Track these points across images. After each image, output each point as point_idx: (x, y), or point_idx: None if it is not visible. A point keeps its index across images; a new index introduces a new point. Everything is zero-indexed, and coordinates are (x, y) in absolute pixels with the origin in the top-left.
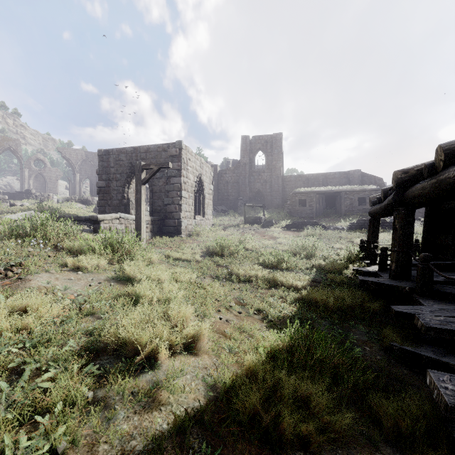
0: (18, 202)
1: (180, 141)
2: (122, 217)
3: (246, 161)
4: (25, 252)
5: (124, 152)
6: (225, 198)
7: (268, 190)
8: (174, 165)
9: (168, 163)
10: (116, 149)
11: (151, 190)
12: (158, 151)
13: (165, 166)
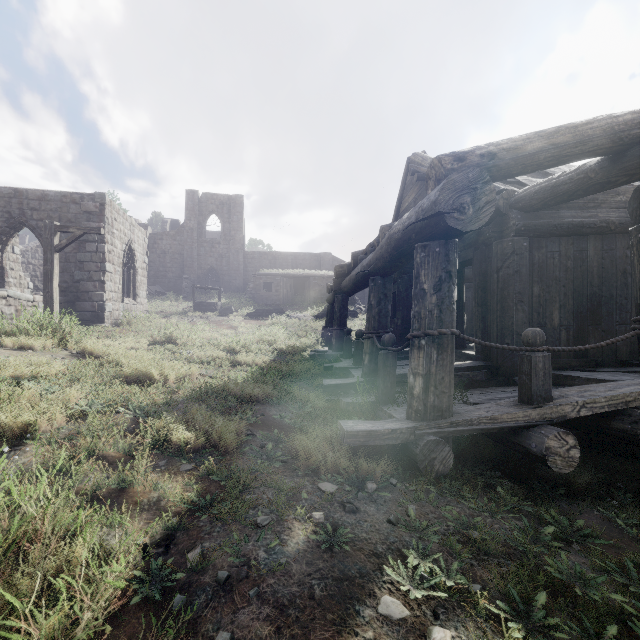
0: None
1: (102, 194)
2: (11, 296)
3: (193, 225)
4: None
5: None
6: (160, 275)
7: (225, 268)
8: (92, 225)
9: (98, 229)
10: None
11: None
12: (63, 202)
13: (94, 232)
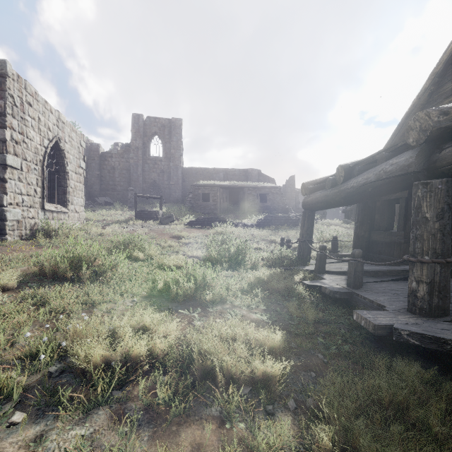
0: None
1: (1, 61)
2: None
3: (139, 144)
4: None
5: None
6: (110, 188)
7: (166, 182)
8: None
9: None
10: None
11: None
12: None
13: None
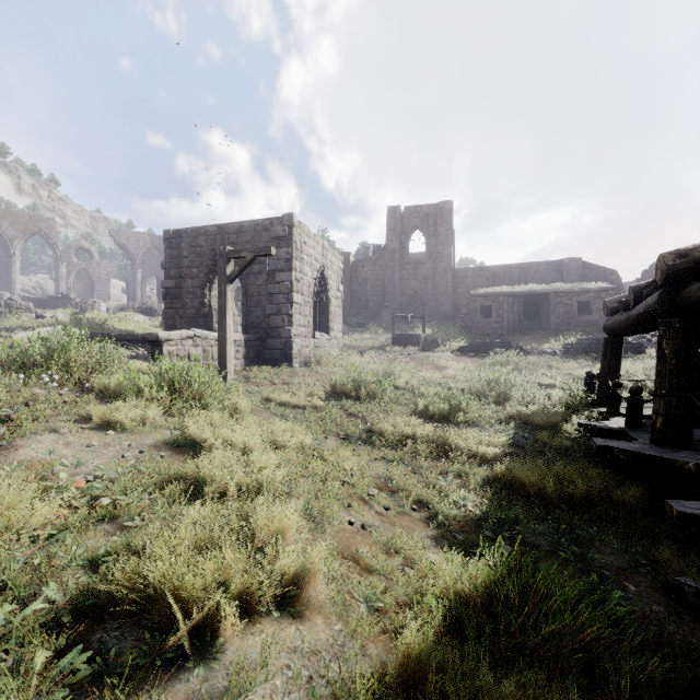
0: (47, 313)
1: (290, 215)
2: (198, 336)
3: (395, 246)
4: (23, 395)
5: (204, 233)
6: (361, 305)
7: (430, 292)
8: (281, 252)
9: (269, 248)
10: (191, 229)
11: (244, 292)
12: (255, 231)
13: (264, 253)
